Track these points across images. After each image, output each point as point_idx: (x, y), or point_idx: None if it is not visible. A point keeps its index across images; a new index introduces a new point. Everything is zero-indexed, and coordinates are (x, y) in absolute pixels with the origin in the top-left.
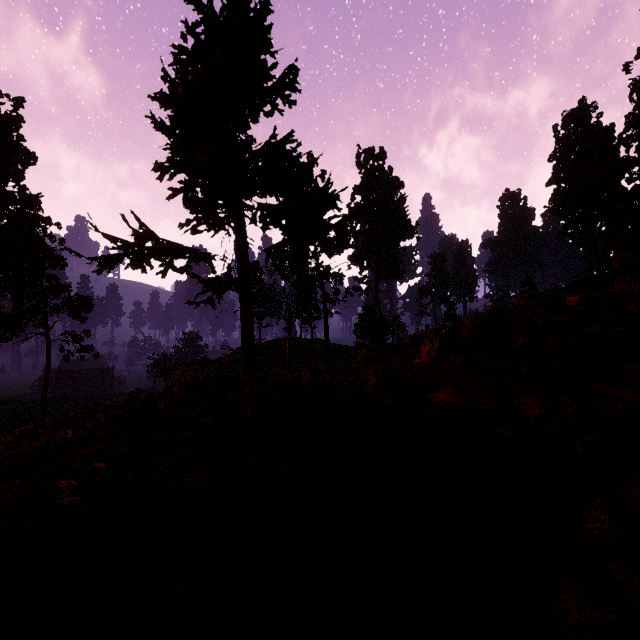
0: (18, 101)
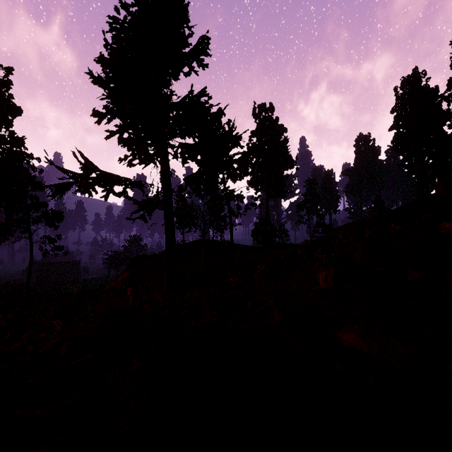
0: (8, 70)
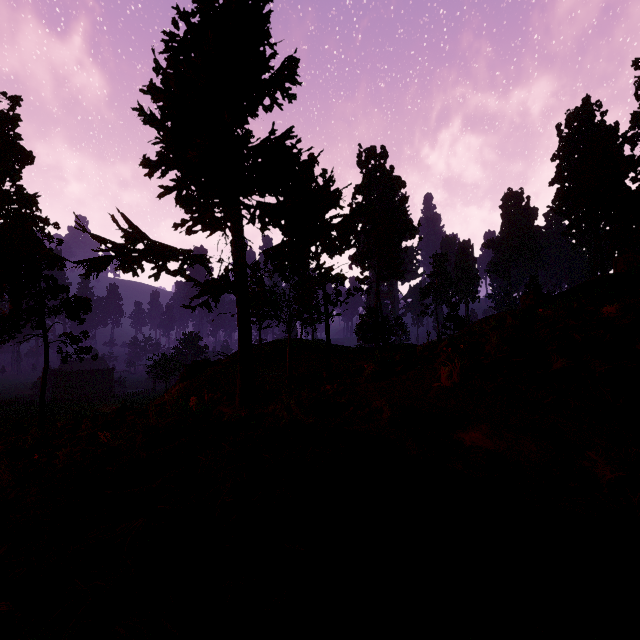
0: (15, 99)
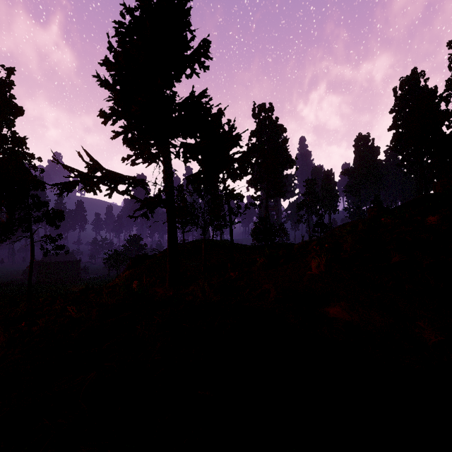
0: (10, 70)
